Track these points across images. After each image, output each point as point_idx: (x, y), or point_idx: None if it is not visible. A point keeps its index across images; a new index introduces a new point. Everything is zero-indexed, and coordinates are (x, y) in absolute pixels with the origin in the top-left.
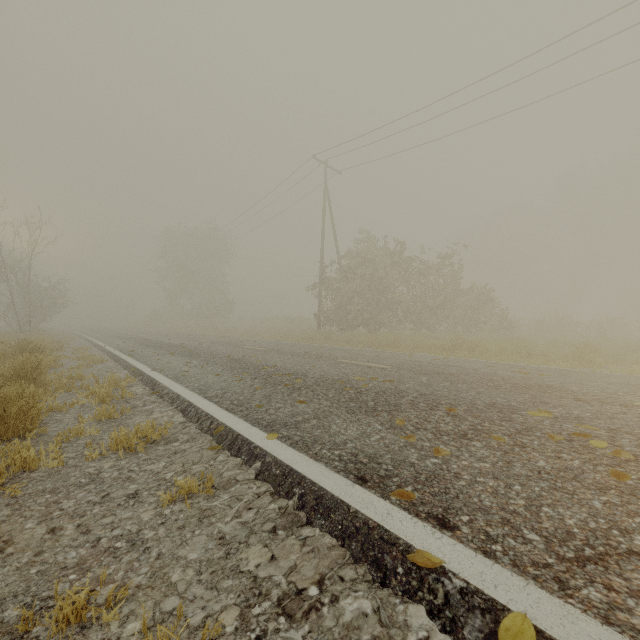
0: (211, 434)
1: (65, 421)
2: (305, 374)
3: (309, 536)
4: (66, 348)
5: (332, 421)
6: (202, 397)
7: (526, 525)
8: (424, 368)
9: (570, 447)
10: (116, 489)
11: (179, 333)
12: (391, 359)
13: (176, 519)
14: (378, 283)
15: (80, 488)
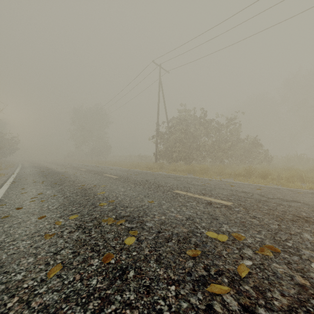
0: None
1: None
2: (141, 219)
3: None
4: None
5: None
6: None
7: None
8: (270, 206)
9: None
10: None
11: (75, 164)
12: (220, 189)
13: None
14: (191, 135)
15: None
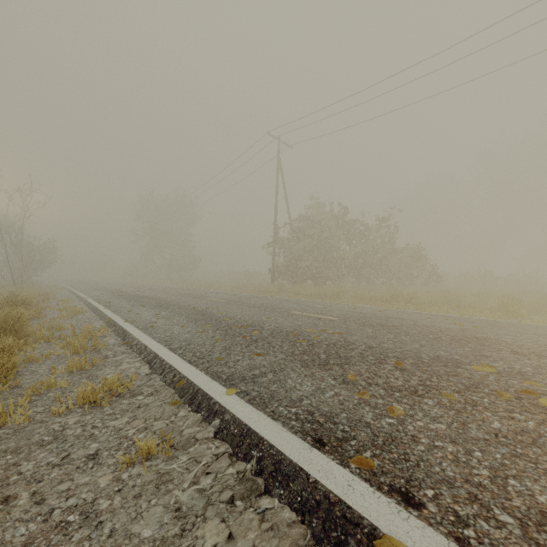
0: (174, 387)
1: (39, 372)
2: (261, 326)
3: (268, 508)
4: (52, 299)
5: (287, 375)
6: (167, 349)
7: (496, 503)
8: (368, 320)
9: (521, 406)
10: (77, 449)
11: (152, 286)
12: (338, 311)
13: (133, 485)
14: (324, 242)
15: (42, 447)
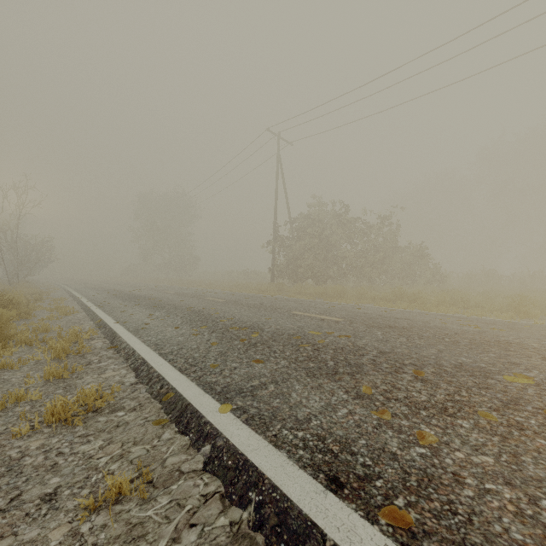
0: (160, 401)
1: (12, 381)
2: (261, 327)
3: None
4: (46, 299)
5: (291, 387)
6: (157, 354)
7: None
8: (375, 321)
9: None
10: (32, 485)
11: (149, 285)
12: (341, 311)
13: (93, 543)
14: (325, 241)
15: None
